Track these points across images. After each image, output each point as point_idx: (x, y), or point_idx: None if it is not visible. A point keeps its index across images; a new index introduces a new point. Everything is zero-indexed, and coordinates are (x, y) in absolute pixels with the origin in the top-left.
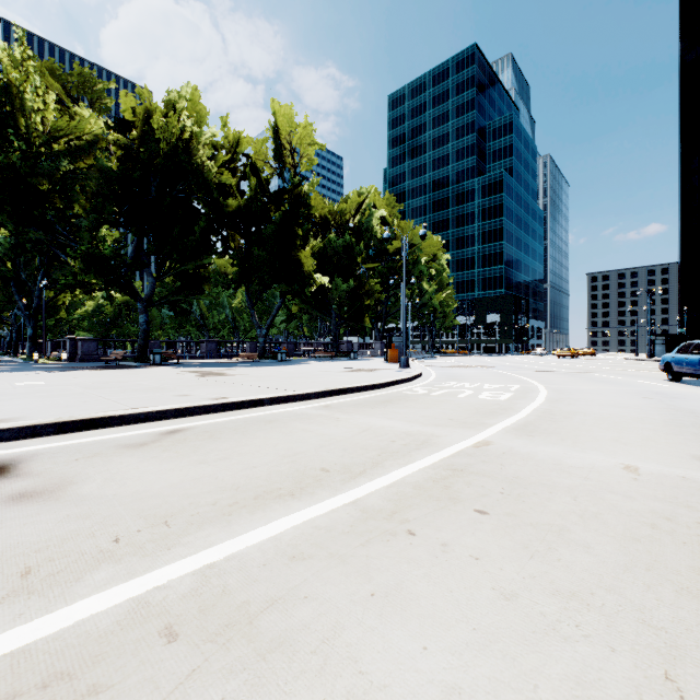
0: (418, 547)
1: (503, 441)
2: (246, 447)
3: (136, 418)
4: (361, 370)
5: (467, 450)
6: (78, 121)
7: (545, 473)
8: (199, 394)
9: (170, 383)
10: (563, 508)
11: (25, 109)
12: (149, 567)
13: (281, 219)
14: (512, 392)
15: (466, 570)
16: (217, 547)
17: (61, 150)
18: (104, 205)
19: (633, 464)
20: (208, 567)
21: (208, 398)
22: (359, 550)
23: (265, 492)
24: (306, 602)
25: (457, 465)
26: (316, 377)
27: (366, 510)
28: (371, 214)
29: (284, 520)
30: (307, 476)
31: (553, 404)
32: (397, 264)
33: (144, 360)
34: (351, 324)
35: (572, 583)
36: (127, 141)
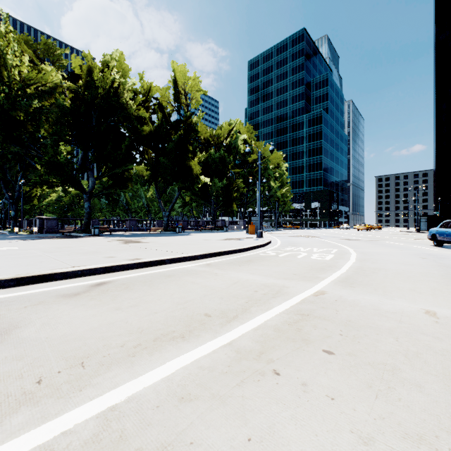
0: (283, 387)
1: (334, 291)
2: (151, 296)
3: (74, 274)
4: (231, 239)
5: (309, 298)
6: (43, 74)
7: (369, 317)
8: (121, 256)
9: (102, 248)
10: (390, 348)
11: (7, 65)
12: (60, 409)
13: (178, 139)
14: (333, 254)
15: (325, 411)
16: (120, 388)
17: (32, 93)
18: (61, 129)
19: (431, 309)
20: (110, 409)
21: (127, 259)
22: (235, 391)
23: (162, 335)
24: (192, 448)
25: (304, 310)
26: (201, 244)
27: (240, 350)
28: (237, 137)
29: (176, 360)
30: (194, 320)
31: (362, 262)
32: (254, 169)
33: (88, 232)
34: (224, 208)
35: (417, 425)
36: (76, 88)
